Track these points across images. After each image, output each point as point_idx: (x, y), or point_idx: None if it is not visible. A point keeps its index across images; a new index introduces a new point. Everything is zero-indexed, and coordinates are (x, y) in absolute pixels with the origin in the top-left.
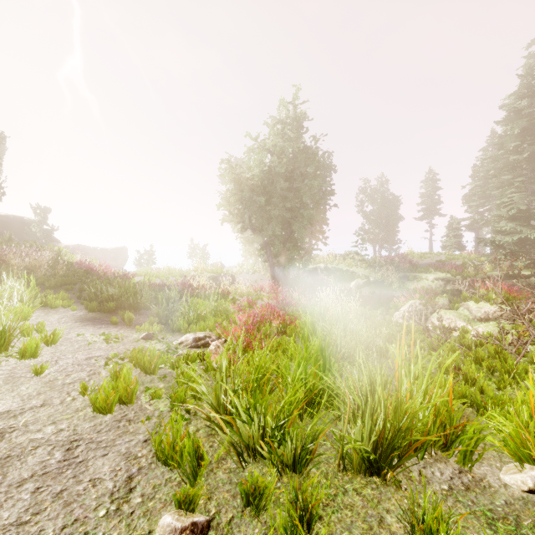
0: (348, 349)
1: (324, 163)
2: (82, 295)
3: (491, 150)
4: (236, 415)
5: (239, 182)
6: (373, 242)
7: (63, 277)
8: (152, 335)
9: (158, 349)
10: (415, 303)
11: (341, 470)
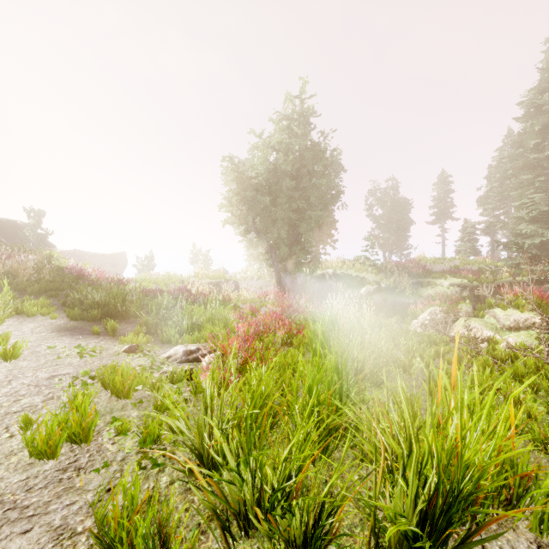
0: (366, 365)
1: (333, 161)
2: (67, 302)
3: (507, 150)
4: (223, 465)
5: (242, 181)
6: (383, 247)
7: (49, 282)
8: (136, 347)
9: (140, 365)
10: (435, 311)
11: (372, 548)
